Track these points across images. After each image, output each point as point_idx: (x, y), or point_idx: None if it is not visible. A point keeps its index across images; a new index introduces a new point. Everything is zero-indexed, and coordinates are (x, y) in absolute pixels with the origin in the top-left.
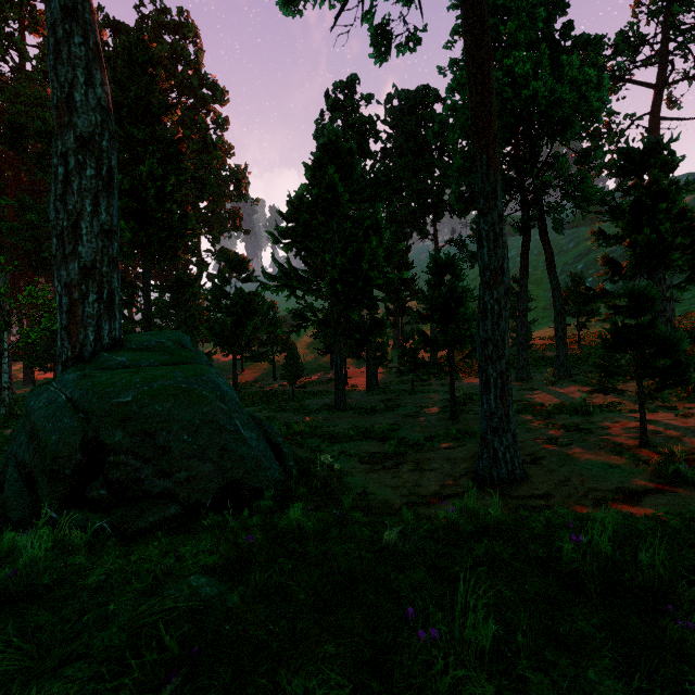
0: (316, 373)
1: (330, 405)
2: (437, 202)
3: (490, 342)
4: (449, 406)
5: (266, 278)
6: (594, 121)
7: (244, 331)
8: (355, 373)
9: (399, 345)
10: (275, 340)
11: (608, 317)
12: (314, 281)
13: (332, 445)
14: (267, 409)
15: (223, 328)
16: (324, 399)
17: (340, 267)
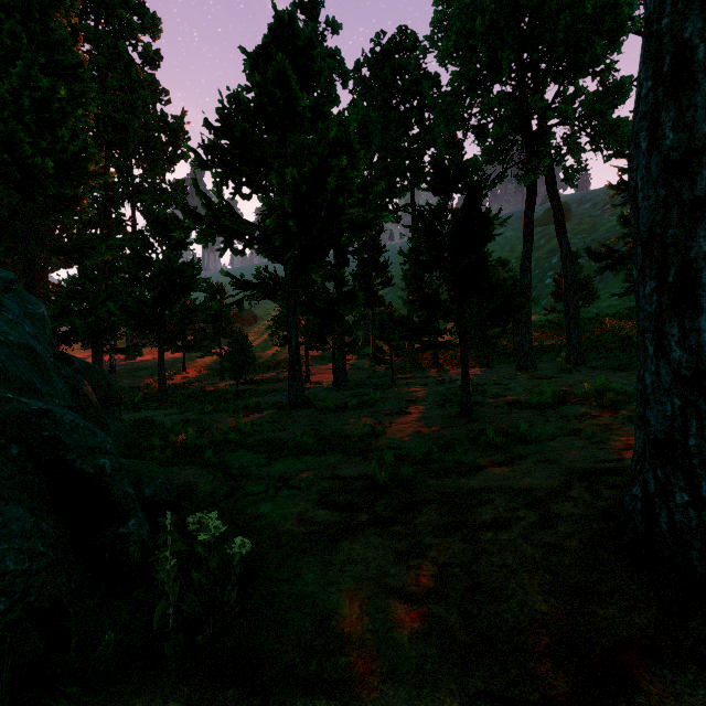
0: (274, 370)
1: (283, 403)
2: (416, 165)
3: (702, 157)
4: (448, 399)
5: (186, 218)
6: (616, 43)
7: (172, 310)
8: (320, 369)
9: (369, 341)
10: (222, 330)
11: (627, 291)
12: (258, 226)
13: (269, 464)
14: (194, 411)
15: (141, 305)
16: (276, 396)
17: (293, 191)
